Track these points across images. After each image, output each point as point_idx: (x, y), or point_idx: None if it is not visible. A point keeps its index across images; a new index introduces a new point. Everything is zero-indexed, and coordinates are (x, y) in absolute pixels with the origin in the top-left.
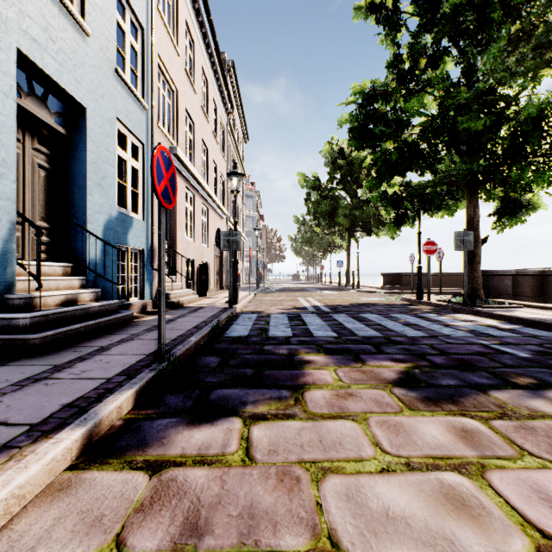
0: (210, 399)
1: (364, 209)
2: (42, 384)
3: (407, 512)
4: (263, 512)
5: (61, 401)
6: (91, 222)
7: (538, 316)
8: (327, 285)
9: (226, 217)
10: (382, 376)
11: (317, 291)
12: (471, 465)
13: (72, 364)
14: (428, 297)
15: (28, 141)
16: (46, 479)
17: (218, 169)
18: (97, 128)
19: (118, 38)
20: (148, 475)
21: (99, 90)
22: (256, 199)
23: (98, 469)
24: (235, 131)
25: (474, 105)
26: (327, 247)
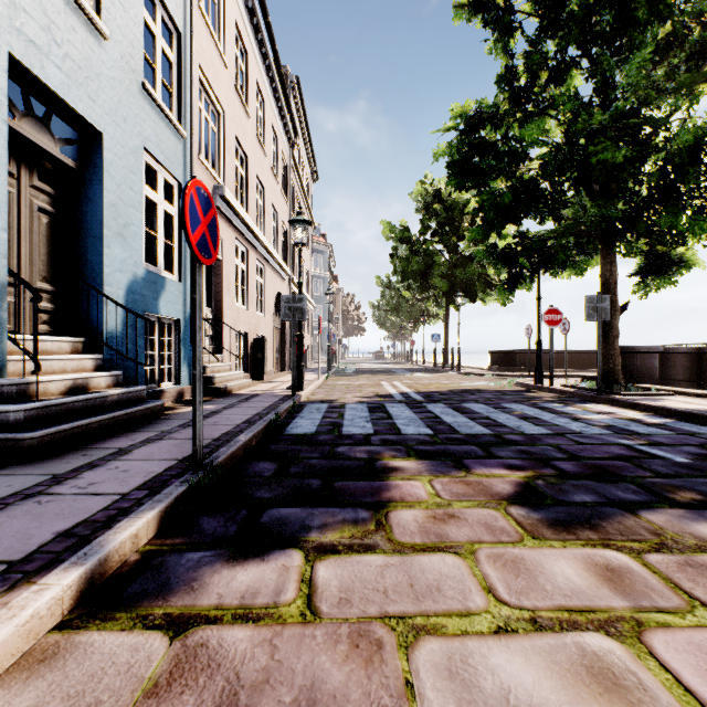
0: (260, 523)
1: (467, 267)
2: (34, 502)
3: (536, 697)
4: (329, 697)
5: (56, 527)
6: (110, 284)
7: (696, 407)
8: (419, 365)
9: (289, 278)
10: (494, 489)
11: (407, 373)
12: (622, 621)
13: (78, 473)
14: (550, 382)
15: (24, 177)
16: (22, 646)
17: (279, 216)
18: (117, 160)
19: (147, 44)
20: (169, 638)
21: (120, 110)
22: (328, 255)
23: (99, 628)
24: (300, 167)
25: (612, 131)
26: (419, 317)
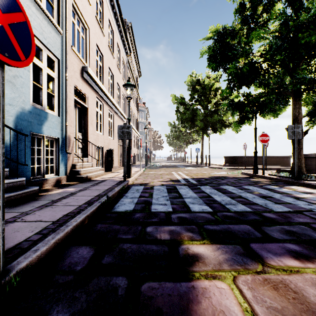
0: None
1: (212, 116)
2: None
3: None
4: None
5: None
6: None
7: None
8: (189, 163)
9: (126, 121)
10: (309, 300)
11: (184, 167)
12: None
13: None
14: (262, 173)
15: None
16: None
17: (121, 89)
18: None
19: None
20: None
21: None
22: (146, 112)
23: None
24: (132, 68)
25: (312, 25)
26: (188, 141)
